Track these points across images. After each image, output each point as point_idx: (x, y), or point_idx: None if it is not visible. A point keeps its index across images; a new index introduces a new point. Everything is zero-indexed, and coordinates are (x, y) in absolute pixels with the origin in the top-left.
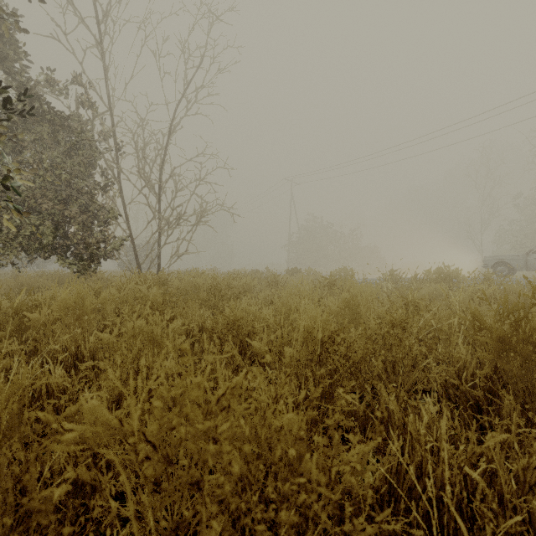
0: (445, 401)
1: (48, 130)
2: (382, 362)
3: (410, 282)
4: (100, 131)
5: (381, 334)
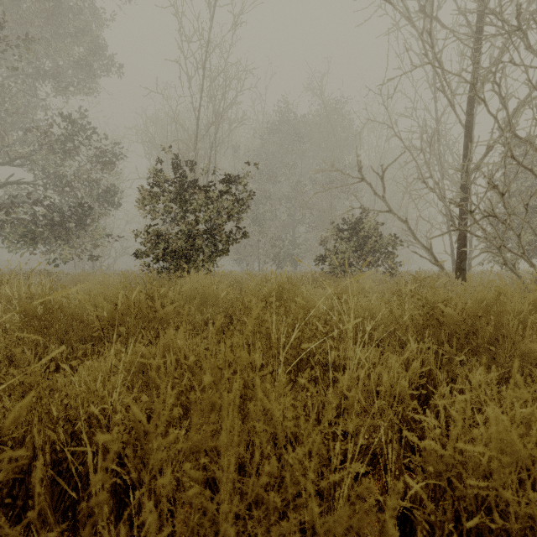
0: None
1: None
2: None
3: None
4: None
5: None
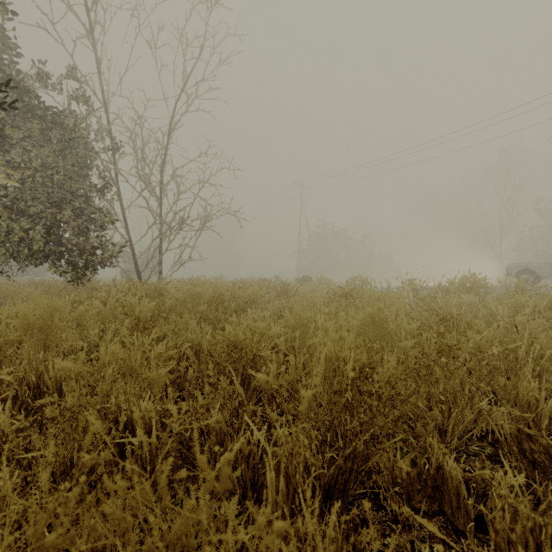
0: (518, 458)
1: (39, 127)
2: (425, 399)
3: (433, 292)
4: (97, 129)
5: (427, 365)
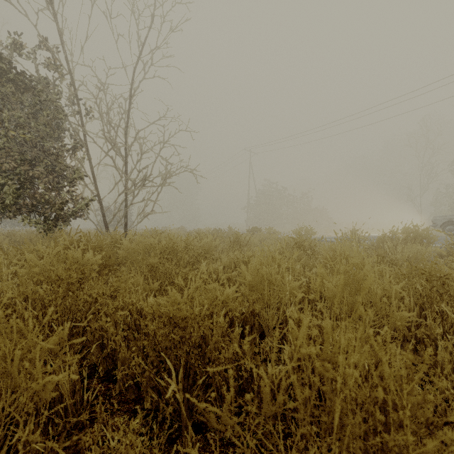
0: None
1: (12, 90)
2: None
3: (378, 242)
4: (69, 95)
5: None
